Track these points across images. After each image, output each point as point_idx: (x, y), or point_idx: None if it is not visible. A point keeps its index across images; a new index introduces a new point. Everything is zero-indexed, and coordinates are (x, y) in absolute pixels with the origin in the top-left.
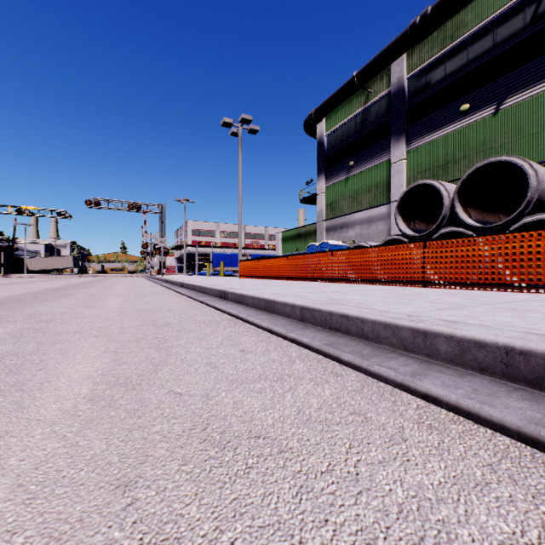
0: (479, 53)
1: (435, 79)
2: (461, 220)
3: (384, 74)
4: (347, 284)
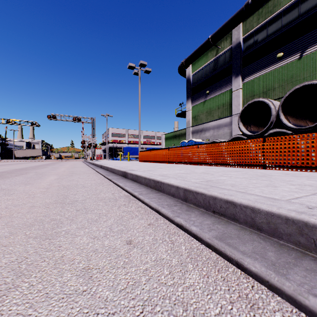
0: (289, 20)
1: (260, 38)
2: (284, 124)
3: (228, 36)
4: (209, 166)
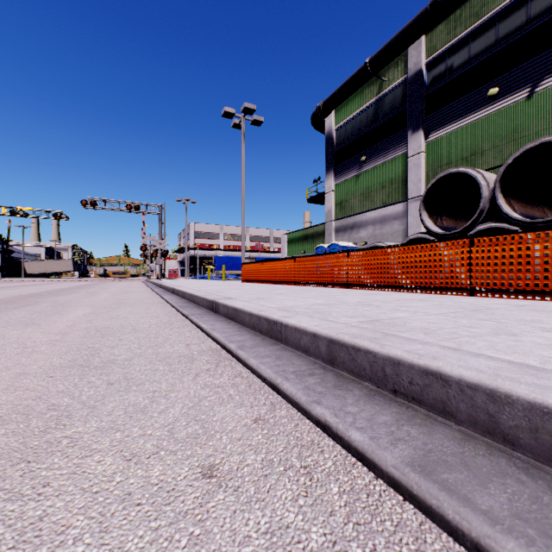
0: (510, 30)
1: (458, 62)
2: (505, 214)
3: (399, 60)
4: (369, 291)
